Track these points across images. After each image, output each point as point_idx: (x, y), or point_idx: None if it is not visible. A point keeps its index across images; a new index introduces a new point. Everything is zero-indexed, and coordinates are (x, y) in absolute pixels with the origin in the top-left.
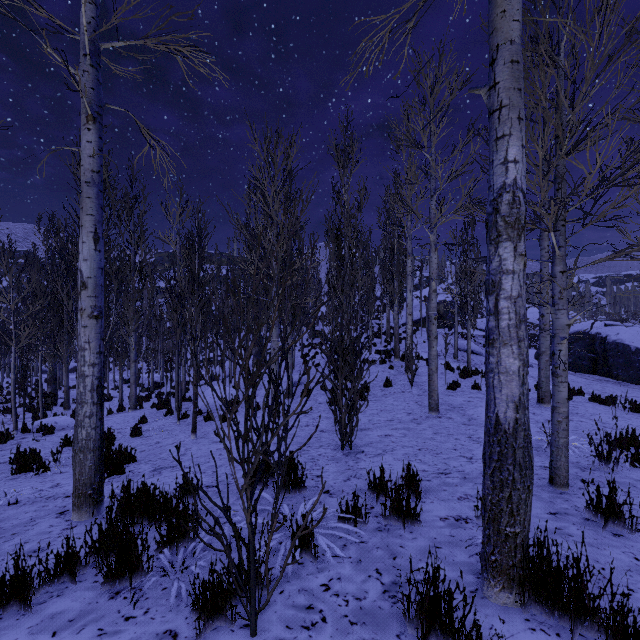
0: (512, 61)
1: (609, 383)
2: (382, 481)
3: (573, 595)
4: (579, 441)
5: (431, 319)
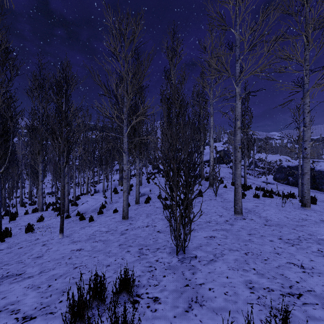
0: None
1: (318, 193)
2: None
3: None
4: None
5: (237, 148)
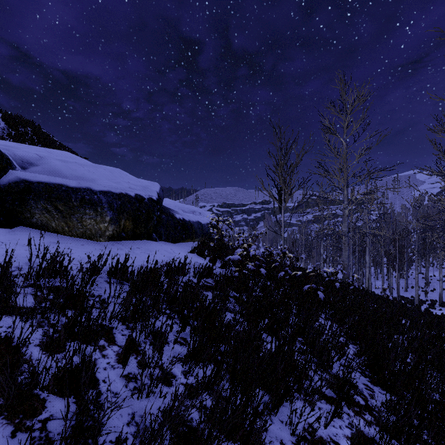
0: (441, 269)
1: None
2: (431, 299)
3: (443, 303)
4: None
5: None
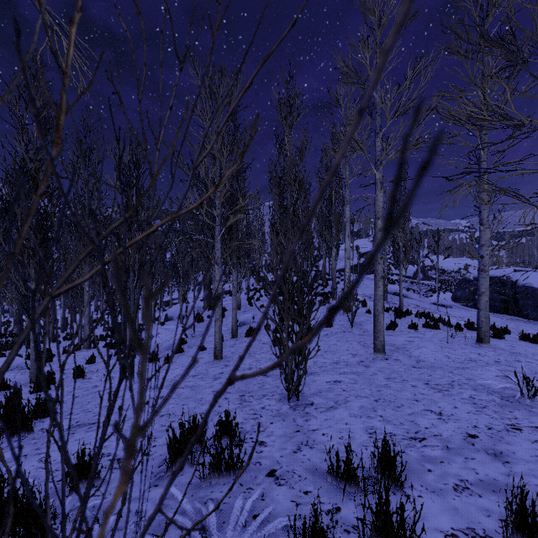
0: None
1: (521, 322)
2: (349, 465)
3: None
4: None
5: (377, 258)
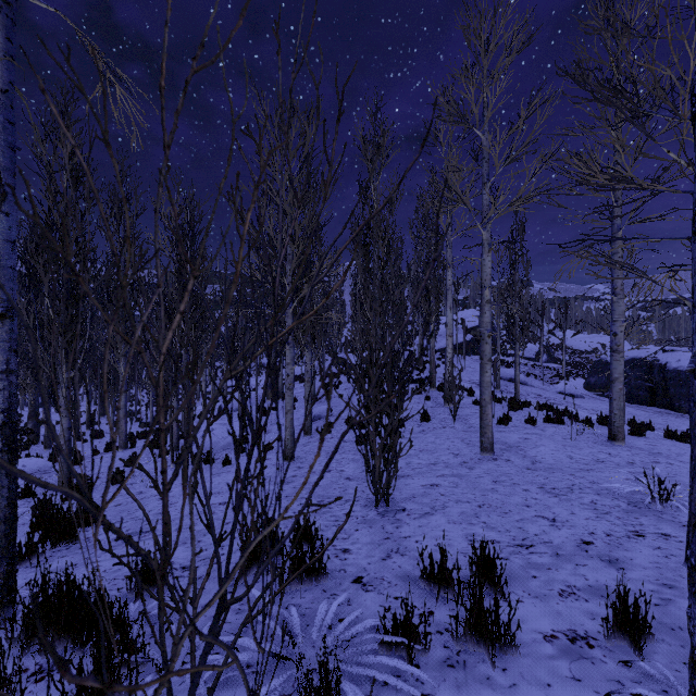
0: None
1: (671, 416)
2: (444, 568)
3: None
4: (685, 492)
5: (484, 337)
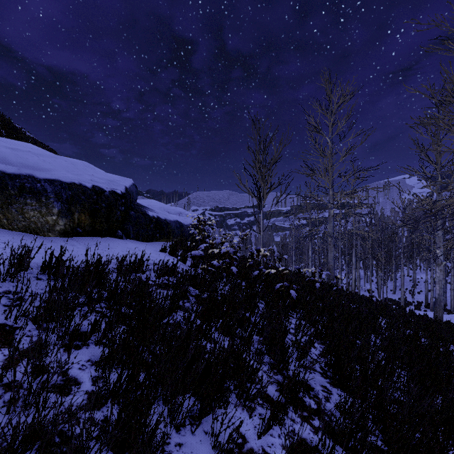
0: (426, 271)
1: None
2: (417, 301)
3: (429, 304)
4: None
5: None
